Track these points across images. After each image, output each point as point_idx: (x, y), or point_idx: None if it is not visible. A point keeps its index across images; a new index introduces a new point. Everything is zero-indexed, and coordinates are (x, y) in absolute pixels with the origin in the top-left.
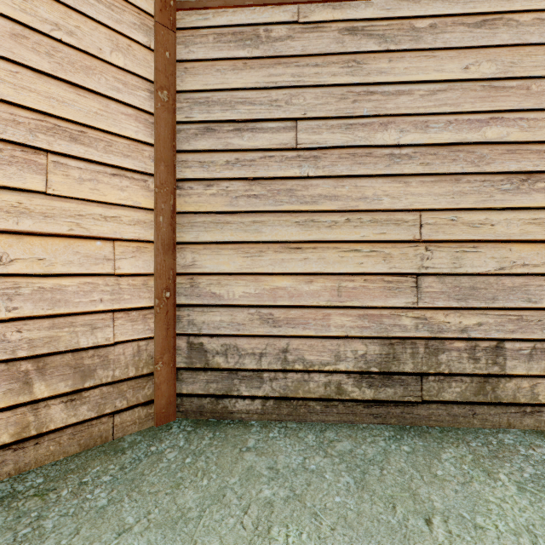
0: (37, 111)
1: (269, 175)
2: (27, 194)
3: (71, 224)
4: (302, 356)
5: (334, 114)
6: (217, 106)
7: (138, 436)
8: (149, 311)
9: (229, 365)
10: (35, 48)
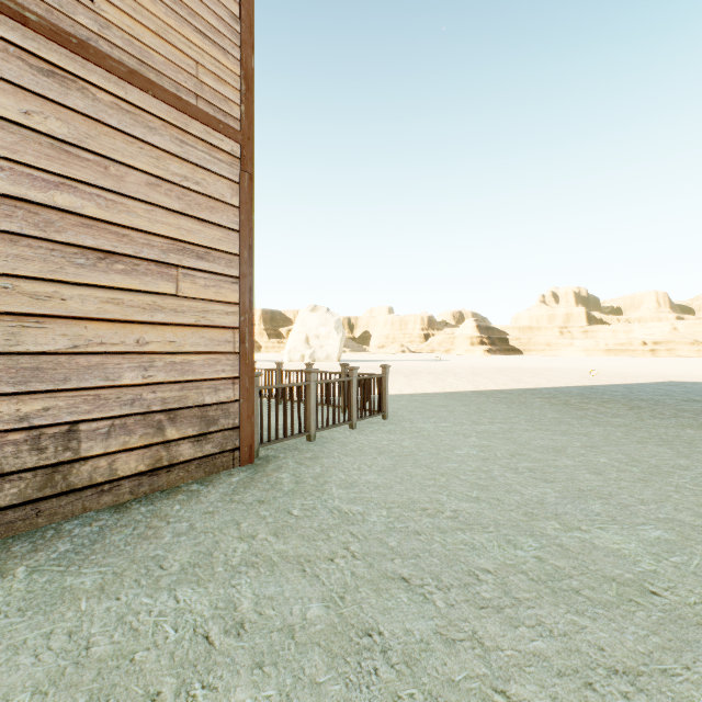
0: None
1: None
2: None
3: None
4: None
5: None
6: None
7: None
8: None
9: None
10: None
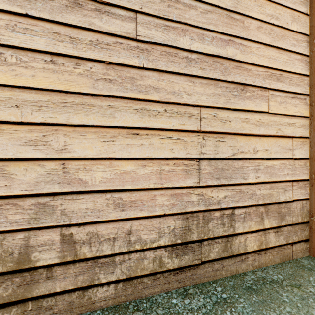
0: (265, 67)
1: None
2: (262, 114)
3: (276, 129)
4: None
5: None
6: None
7: (308, 261)
8: (306, 182)
9: None
10: (264, 32)
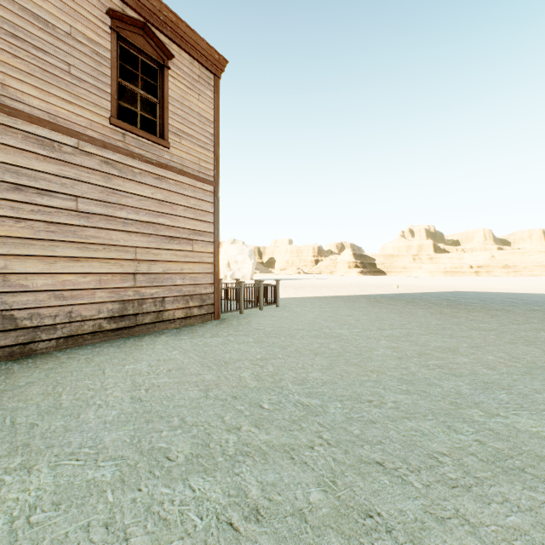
0: None
1: (61, 222)
2: None
3: None
4: (81, 313)
5: (98, 198)
6: (25, 176)
7: None
8: None
9: (34, 324)
10: None
